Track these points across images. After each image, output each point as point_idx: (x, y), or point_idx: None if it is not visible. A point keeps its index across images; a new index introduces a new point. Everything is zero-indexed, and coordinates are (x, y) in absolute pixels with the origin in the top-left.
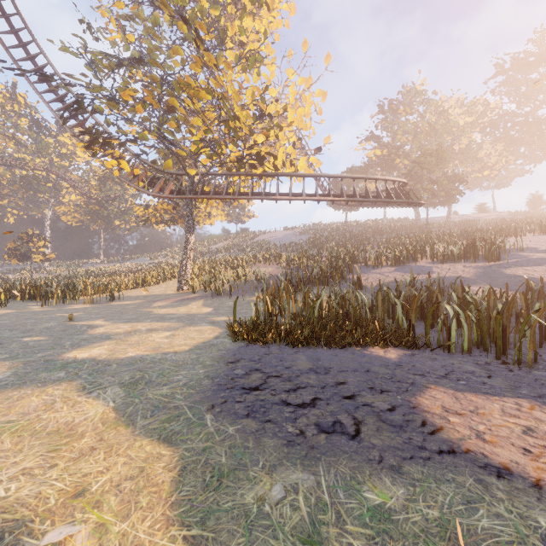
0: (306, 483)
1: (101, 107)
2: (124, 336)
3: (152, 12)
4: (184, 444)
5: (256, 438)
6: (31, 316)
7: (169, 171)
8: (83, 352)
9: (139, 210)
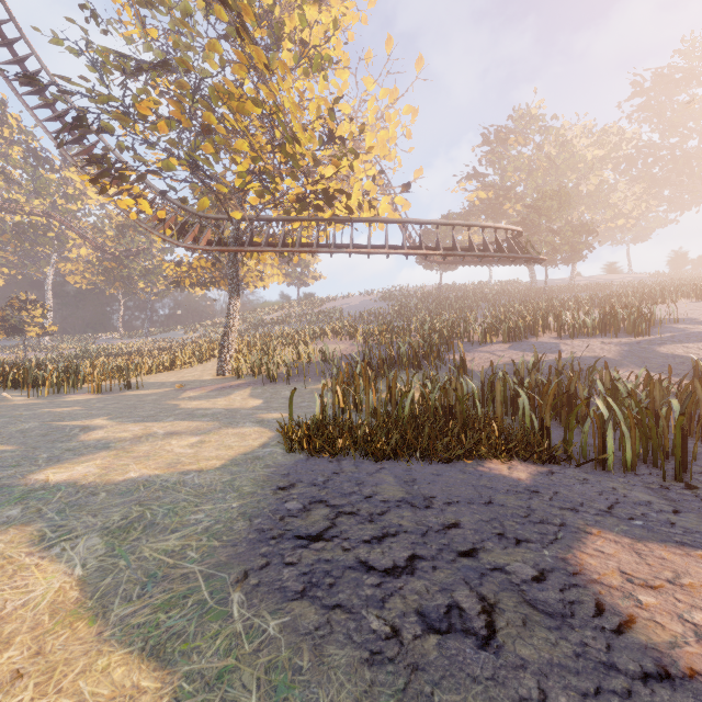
0: None
1: (111, 125)
2: (129, 444)
3: None
4: (186, 663)
5: (315, 645)
6: (6, 412)
7: (206, 215)
8: (61, 471)
9: (169, 268)
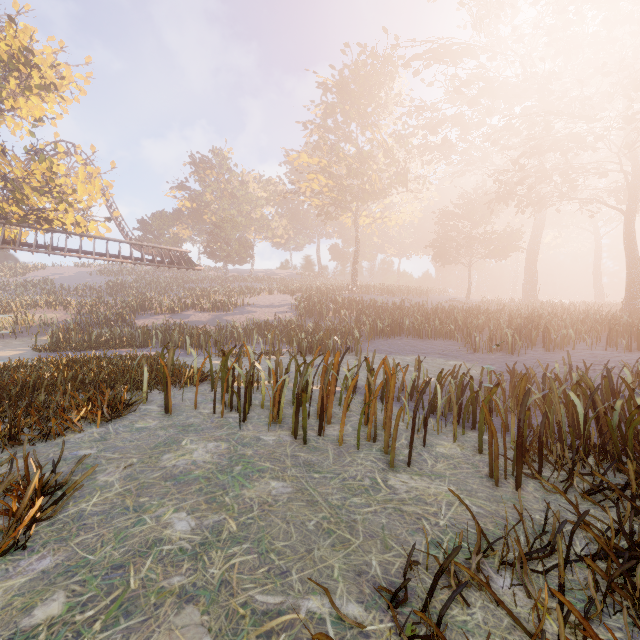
0: None
1: None
2: None
3: None
4: None
5: None
6: None
7: None
8: None
9: None
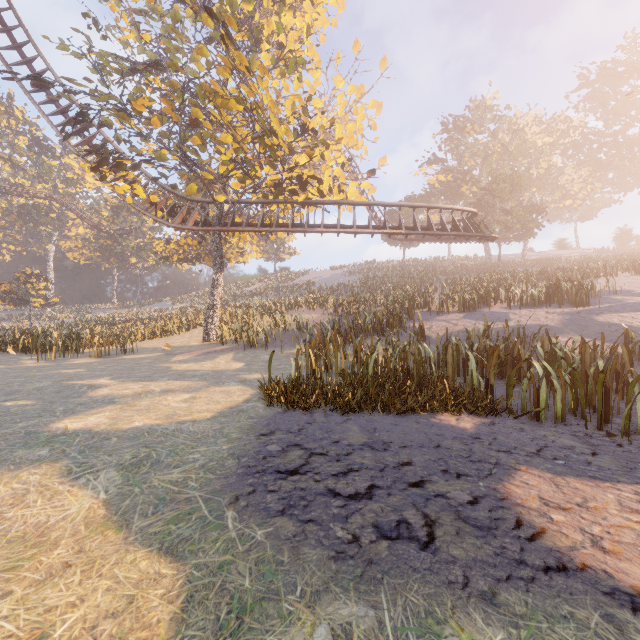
0: (363, 622)
1: (110, 120)
2: (131, 399)
3: (171, 5)
4: (194, 558)
5: (293, 547)
6: (21, 373)
7: (193, 199)
8: (76, 421)
9: (159, 245)
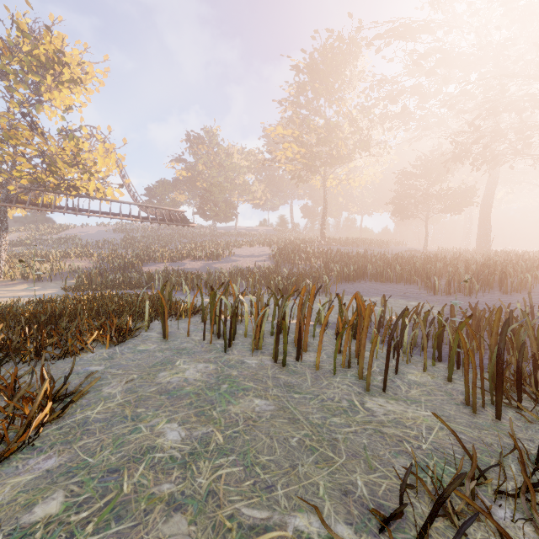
0: None
1: None
2: None
3: None
4: None
5: None
6: None
7: None
8: None
9: None
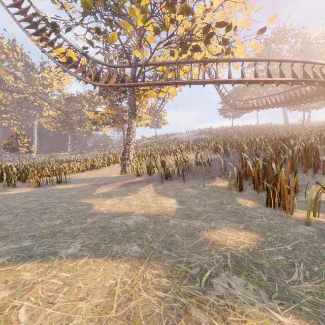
0: None
1: None
2: None
3: None
4: None
5: None
6: None
7: (113, 65)
8: None
9: (91, 115)
